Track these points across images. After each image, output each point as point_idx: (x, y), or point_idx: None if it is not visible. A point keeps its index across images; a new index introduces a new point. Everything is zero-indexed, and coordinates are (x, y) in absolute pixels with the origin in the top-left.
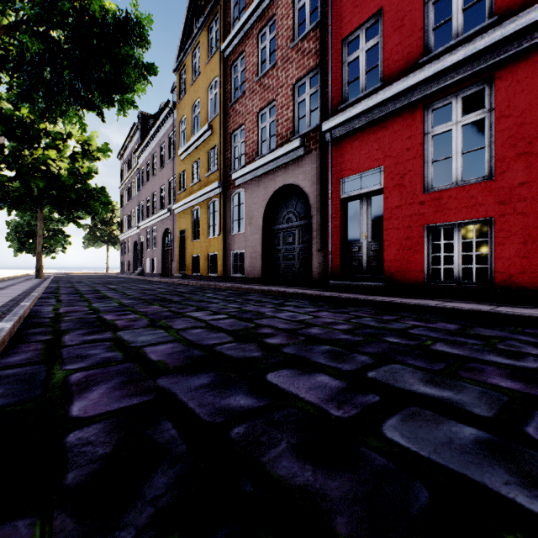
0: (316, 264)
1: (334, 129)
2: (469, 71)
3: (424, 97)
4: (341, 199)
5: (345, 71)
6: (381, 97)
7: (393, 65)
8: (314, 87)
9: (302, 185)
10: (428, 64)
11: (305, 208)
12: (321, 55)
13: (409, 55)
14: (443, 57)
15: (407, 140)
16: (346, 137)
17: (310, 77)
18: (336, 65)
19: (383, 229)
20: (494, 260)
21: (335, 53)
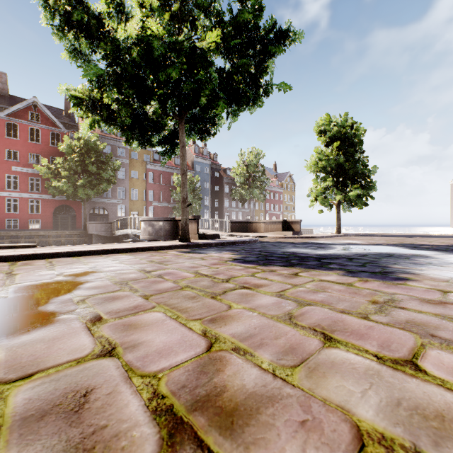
0: None
1: None
2: (15, 196)
3: (6, 196)
4: None
5: None
6: None
7: None
8: None
9: None
10: (7, 191)
11: None
12: None
13: (3, 187)
14: (11, 192)
15: (2, 202)
16: None
17: None
18: None
19: None
20: (19, 225)
21: None
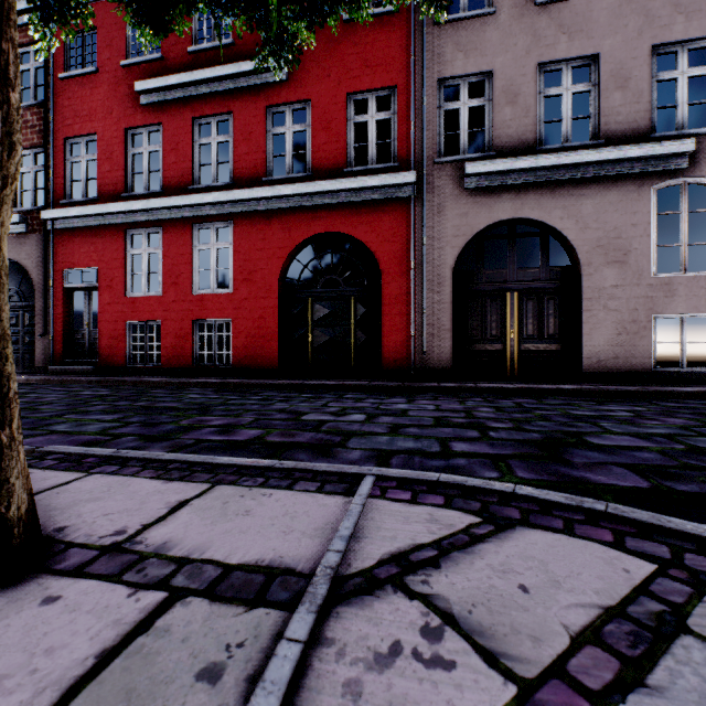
0: (41, 349)
1: (56, 220)
2: (149, 219)
3: (126, 224)
4: (65, 288)
5: (69, 169)
6: (93, 211)
7: (106, 187)
8: (40, 165)
9: (25, 264)
10: (128, 199)
11: (32, 289)
12: (45, 140)
13: (117, 186)
14: (132, 202)
15: (115, 252)
16: (69, 231)
17: (36, 153)
18: (60, 159)
19: (99, 321)
20: (162, 348)
21: (59, 147)
